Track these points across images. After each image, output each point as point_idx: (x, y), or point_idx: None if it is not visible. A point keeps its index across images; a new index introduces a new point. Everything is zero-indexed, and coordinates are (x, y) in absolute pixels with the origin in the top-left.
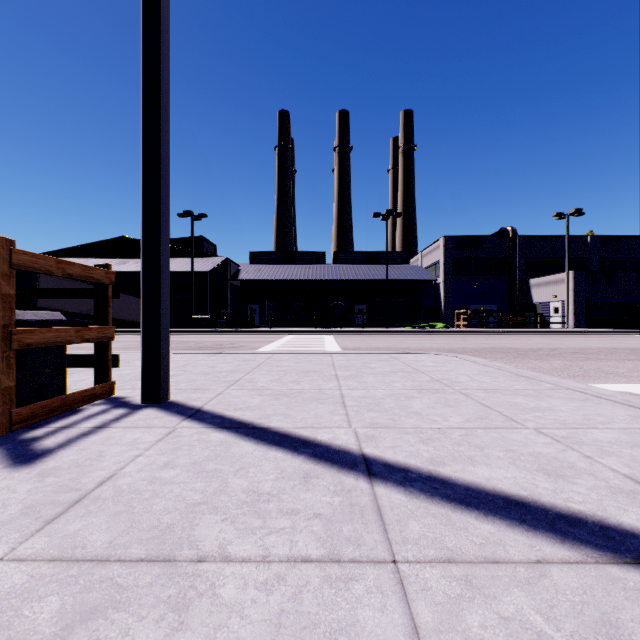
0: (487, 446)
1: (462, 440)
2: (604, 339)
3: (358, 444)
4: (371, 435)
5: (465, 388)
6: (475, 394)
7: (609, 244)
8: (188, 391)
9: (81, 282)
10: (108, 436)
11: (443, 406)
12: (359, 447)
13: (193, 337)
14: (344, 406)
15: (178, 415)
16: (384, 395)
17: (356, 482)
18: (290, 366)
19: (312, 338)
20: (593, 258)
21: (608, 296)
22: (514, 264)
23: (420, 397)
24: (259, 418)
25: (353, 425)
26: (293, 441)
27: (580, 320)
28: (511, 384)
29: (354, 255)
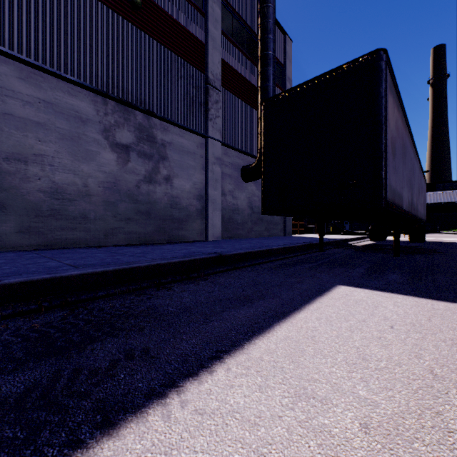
0: None
1: None
2: None
3: None
4: None
5: None
6: None
7: None
8: None
9: None
10: None
11: None
12: None
13: None
14: None
15: None
16: None
17: None
18: None
19: None
20: None
21: None
22: None
23: None
24: None
25: None
26: None
27: None
28: None
29: None
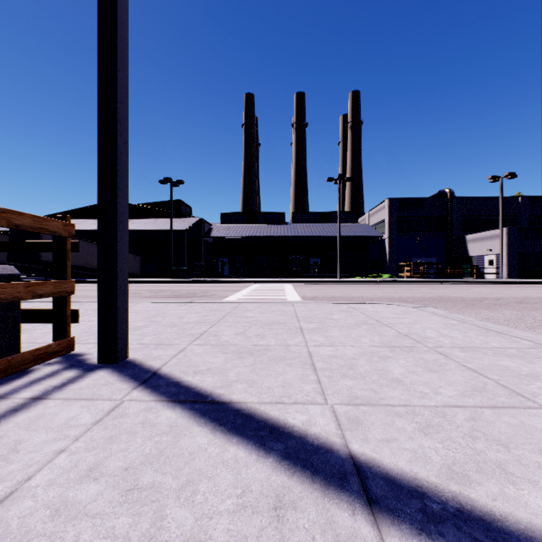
0: (511, 442)
1: (473, 429)
2: (539, 289)
3: (341, 434)
4: (354, 417)
5: (439, 345)
6: (453, 354)
7: (538, 203)
8: (150, 347)
9: (78, 239)
10: (39, 414)
11: (425, 370)
12: (343, 440)
13: (171, 286)
14: (314, 369)
15: (131, 380)
16: (355, 354)
17: (353, 522)
18: (255, 317)
19: (274, 287)
20: (523, 216)
21: (539, 250)
22: (452, 222)
23: (395, 357)
24: (220, 386)
25: (329, 399)
26: (258, 427)
27: (513, 271)
28: (485, 340)
29: (310, 215)
